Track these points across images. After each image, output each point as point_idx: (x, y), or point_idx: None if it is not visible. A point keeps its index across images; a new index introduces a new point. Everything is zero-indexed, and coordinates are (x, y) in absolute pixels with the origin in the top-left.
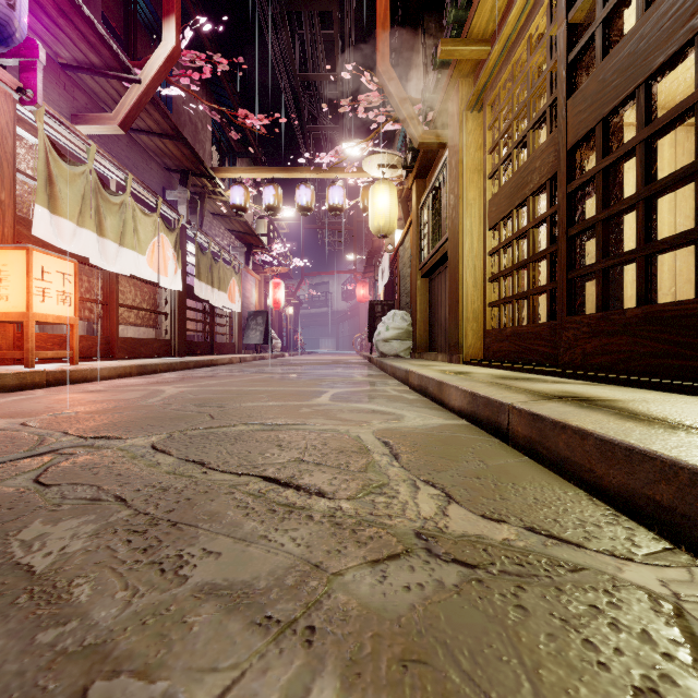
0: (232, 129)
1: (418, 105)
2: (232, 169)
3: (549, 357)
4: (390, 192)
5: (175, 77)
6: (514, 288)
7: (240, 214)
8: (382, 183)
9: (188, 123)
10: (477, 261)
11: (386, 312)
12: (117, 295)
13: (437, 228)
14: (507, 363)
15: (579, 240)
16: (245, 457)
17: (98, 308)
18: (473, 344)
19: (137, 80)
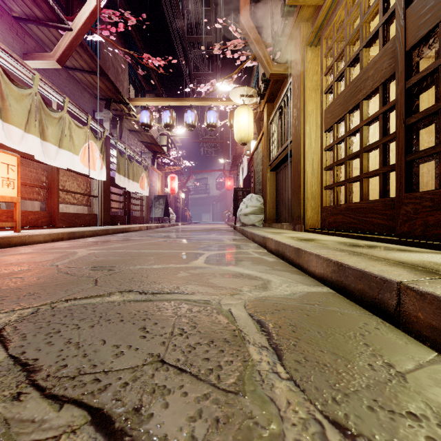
0: (139, 67)
1: (269, 47)
2: (142, 99)
3: (382, 227)
4: (249, 113)
5: (98, 31)
6: (347, 174)
7: (147, 129)
8: (243, 107)
9: (111, 68)
10: (314, 156)
11: (245, 196)
12: (57, 182)
13: (283, 135)
14: (342, 232)
15: (416, 128)
16: (93, 354)
17: (44, 191)
18: (312, 217)
19: (69, 28)
